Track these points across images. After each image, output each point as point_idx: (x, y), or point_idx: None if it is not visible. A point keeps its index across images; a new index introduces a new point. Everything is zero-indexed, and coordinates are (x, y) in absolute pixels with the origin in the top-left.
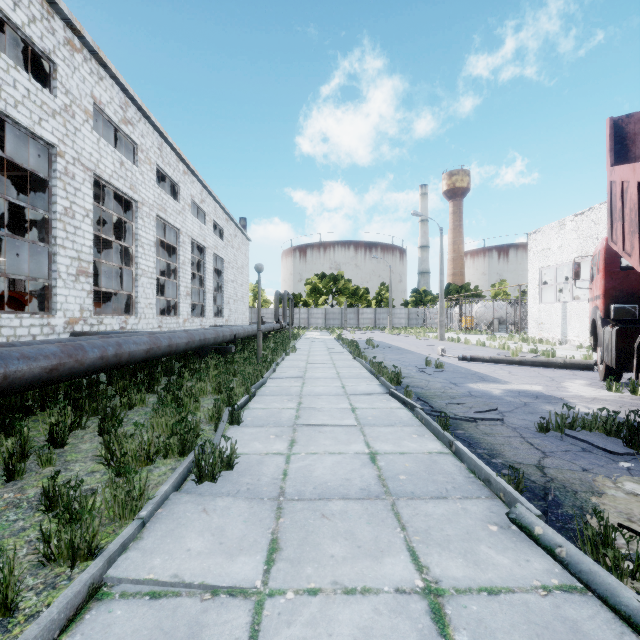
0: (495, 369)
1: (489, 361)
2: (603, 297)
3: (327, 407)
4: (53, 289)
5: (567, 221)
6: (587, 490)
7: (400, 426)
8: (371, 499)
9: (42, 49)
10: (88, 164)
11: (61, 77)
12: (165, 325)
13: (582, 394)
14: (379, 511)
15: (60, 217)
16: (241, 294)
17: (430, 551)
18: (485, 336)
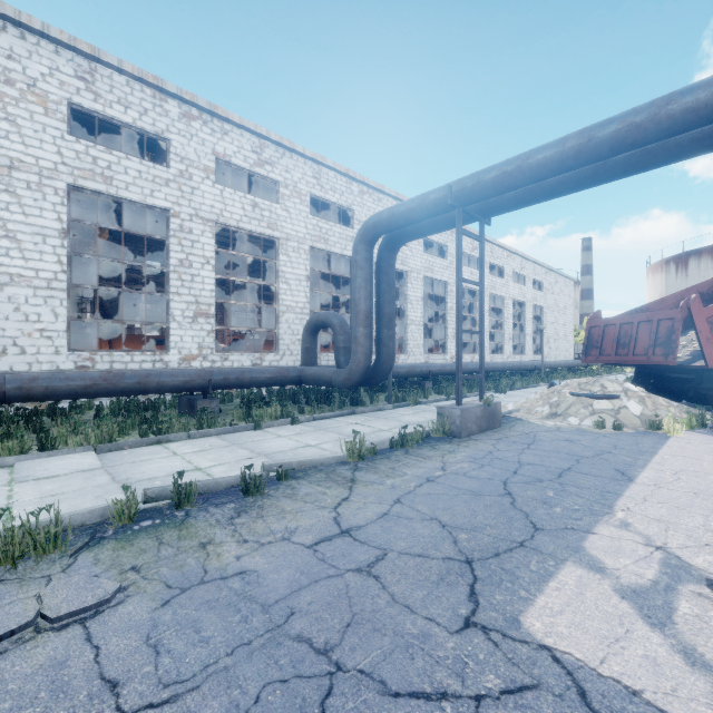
0: None
1: None
2: None
3: None
4: (446, 343)
5: None
6: None
7: None
8: None
9: (443, 244)
10: None
11: (449, 250)
12: (494, 360)
13: None
14: None
15: (449, 311)
16: (563, 333)
17: None
18: None
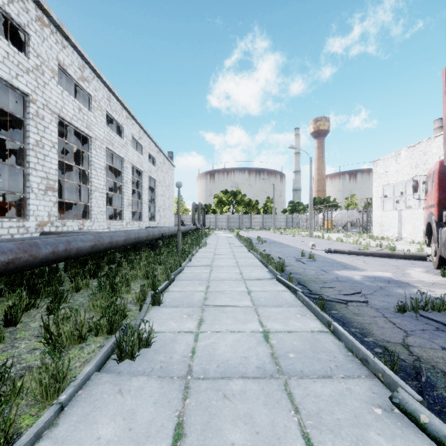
0: (353, 259)
1: (348, 253)
2: (437, 206)
3: (229, 290)
4: (27, 200)
5: (402, 152)
6: None
7: (286, 307)
8: (266, 378)
9: (18, 23)
10: (54, 109)
11: (33, 44)
12: (112, 227)
13: (423, 279)
14: (274, 391)
15: (32, 147)
16: (168, 204)
17: (324, 438)
18: (341, 234)
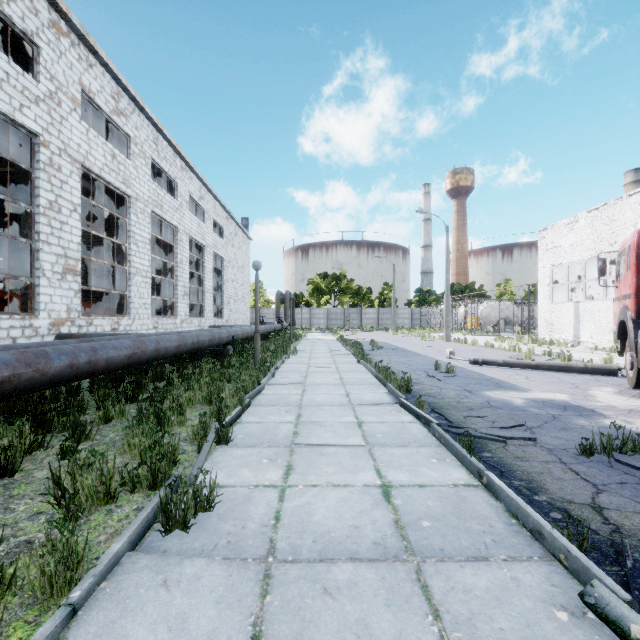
0: (510, 374)
1: (502, 365)
2: (635, 296)
3: (330, 421)
4: (36, 288)
5: (580, 217)
6: None
7: (415, 446)
8: (388, 561)
9: (23, 30)
10: (76, 156)
11: (45, 62)
12: (161, 326)
13: (615, 404)
14: (400, 583)
15: (44, 211)
16: (242, 294)
17: None
18: (492, 337)
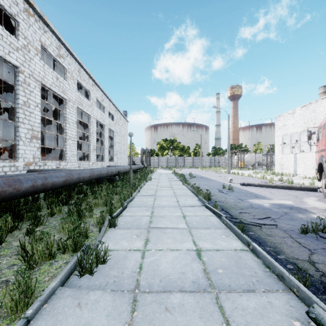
0: (262, 190)
1: (257, 186)
2: None
3: (168, 215)
4: (17, 146)
5: (297, 110)
6: None
7: (213, 229)
8: (200, 292)
9: (10, 13)
10: (38, 78)
11: (22, 29)
12: (82, 166)
13: (317, 206)
14: (207, 304)
15: (21, 106)
16: (123, 149)
17: None
18: (251, 171)
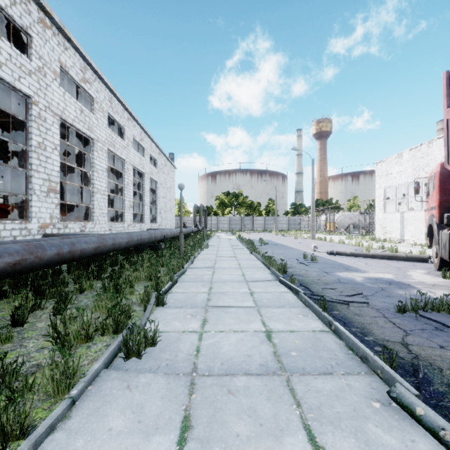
0: (355, 261)
1: (350, 255)
2: (438, 208)
3: (231, 291)
4: (29, 202)
5: (404, 153)
6: (448, 366)
7: (288, 307)
8: (269, 375)
9: (21, 25)
10: (56, 111)
11: (35, 46)
12: (114, 228)
13: (424, 281)
14: (276, 387)
15: (35, 149)
16: (169, 206)
17: (324, 430)
18: (344, 236)
